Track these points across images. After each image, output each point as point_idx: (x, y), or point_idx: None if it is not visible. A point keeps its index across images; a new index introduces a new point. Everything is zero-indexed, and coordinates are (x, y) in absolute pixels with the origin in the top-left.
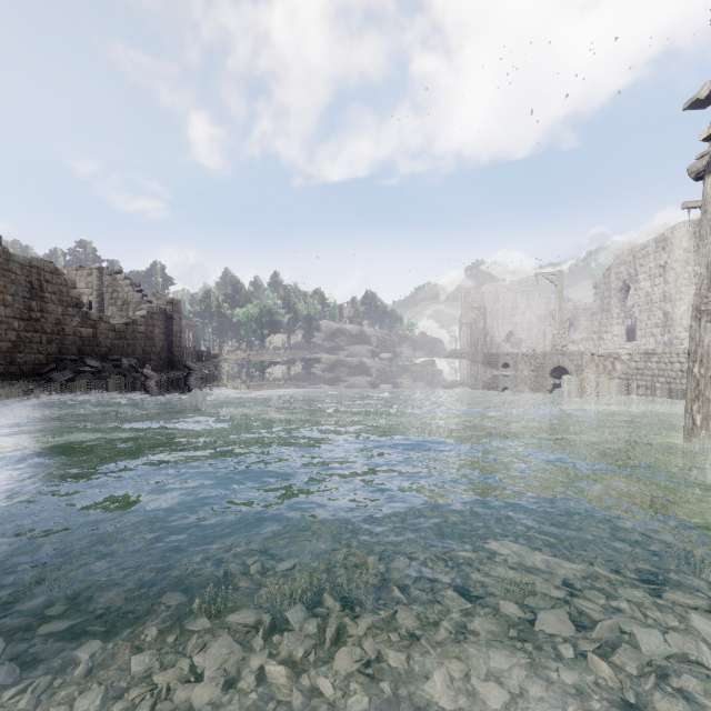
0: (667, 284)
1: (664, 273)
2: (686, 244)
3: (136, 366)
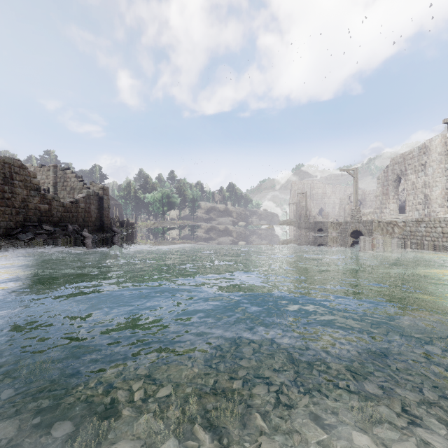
0: (426, 176)
1: (425, 169)
2: (439, 150)
3: (77, 229)
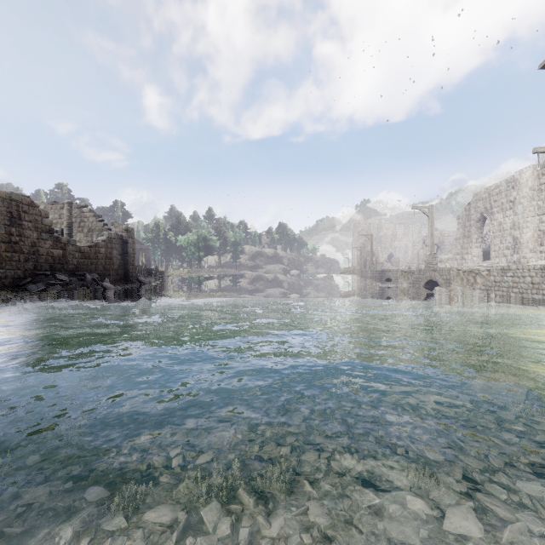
0: (516, 216)
1: (514, 207)
2: (531, 184)
3: (97, 279)
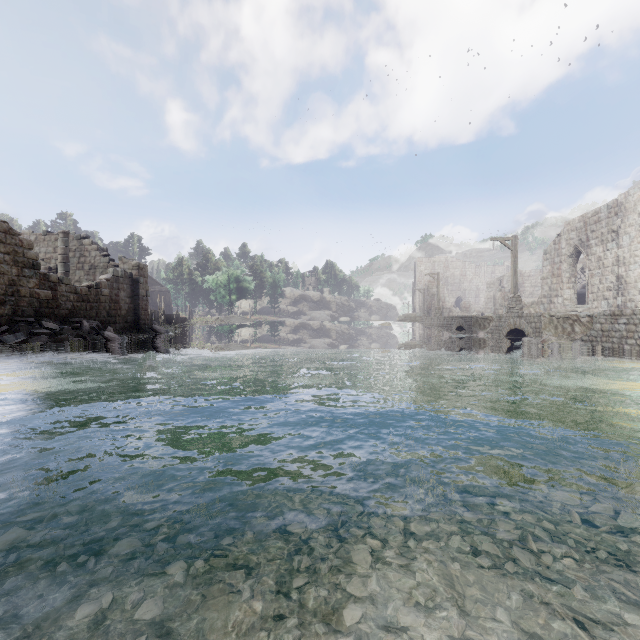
0: (620, 249)
1: (617, 238)
2: None
3: (97, 328)
